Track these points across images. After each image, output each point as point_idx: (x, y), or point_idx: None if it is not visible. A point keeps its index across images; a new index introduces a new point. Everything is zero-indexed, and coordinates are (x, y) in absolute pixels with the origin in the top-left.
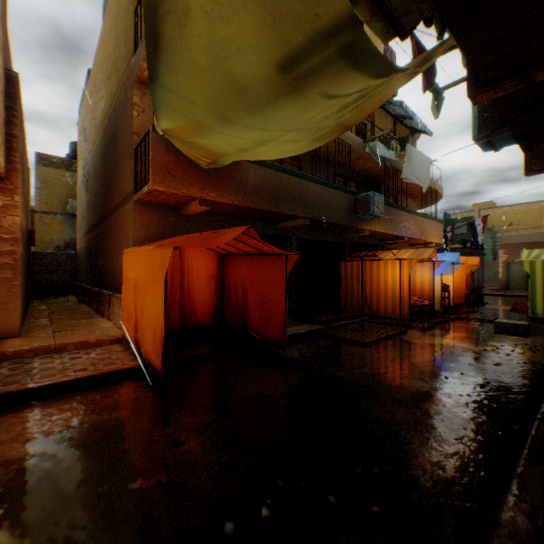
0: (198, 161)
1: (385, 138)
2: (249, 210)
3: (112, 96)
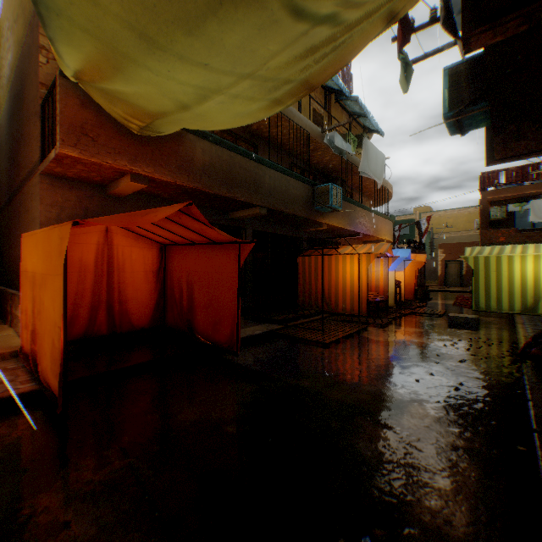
0: (128, 124)
1: (341, 134)
2: (196, 193)
3: (20, 44)
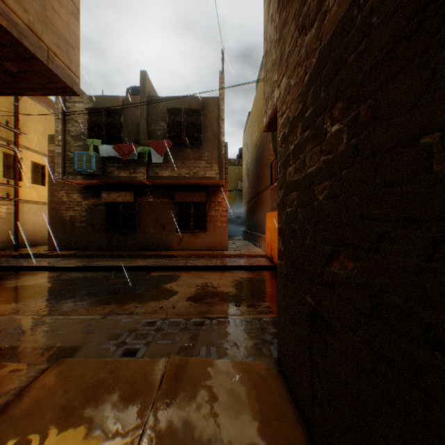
0: None
1: None
2: None
3: (260, 132)
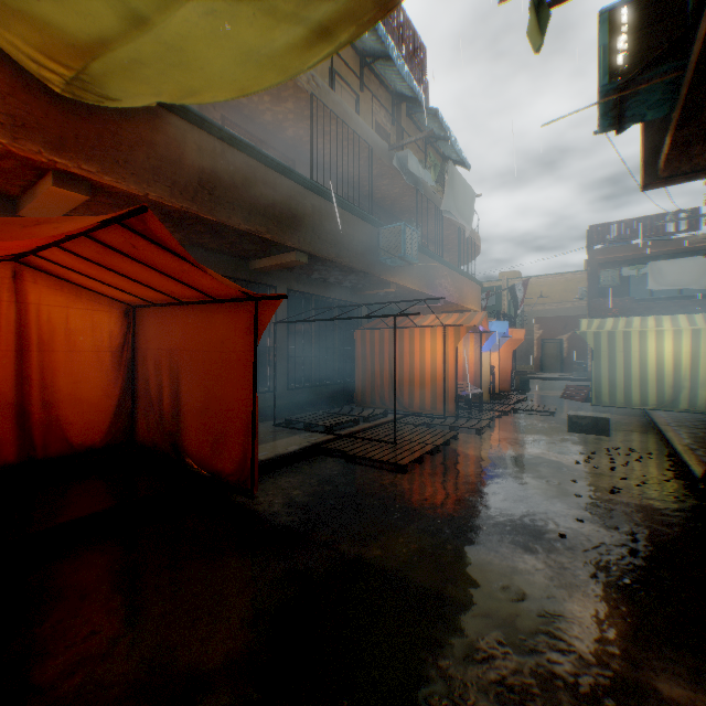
0: (41, 73)
1: None
2: (189, 221)
3: None
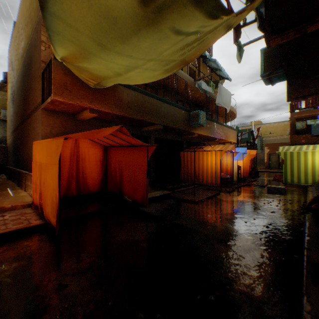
0: (88, 82)
1: (206, 80)
2: (124, 118)
3: (29, 38)
